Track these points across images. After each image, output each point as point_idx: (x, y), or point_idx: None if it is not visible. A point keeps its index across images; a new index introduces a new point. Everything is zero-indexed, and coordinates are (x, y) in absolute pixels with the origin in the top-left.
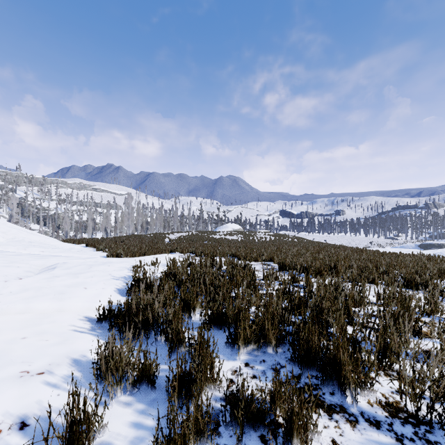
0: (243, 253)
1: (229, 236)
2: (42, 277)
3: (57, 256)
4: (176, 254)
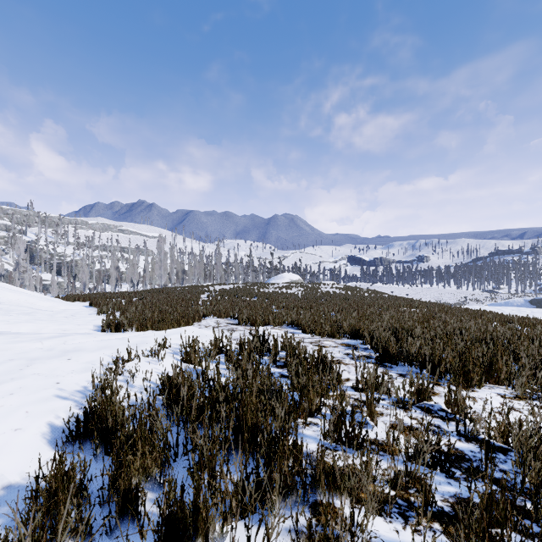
0: (309, 322)
1: (285, 289)
2: None
3: None
4: (211, 319)
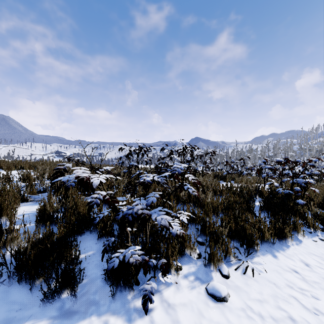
0: None
1: None
2: None
3: None
4: None
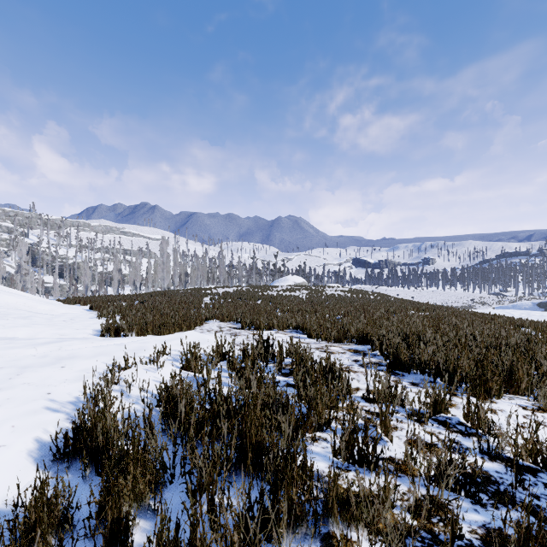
0: (314, 326)
1: (289, 292)
2: None
3: None
4: (214, 323)
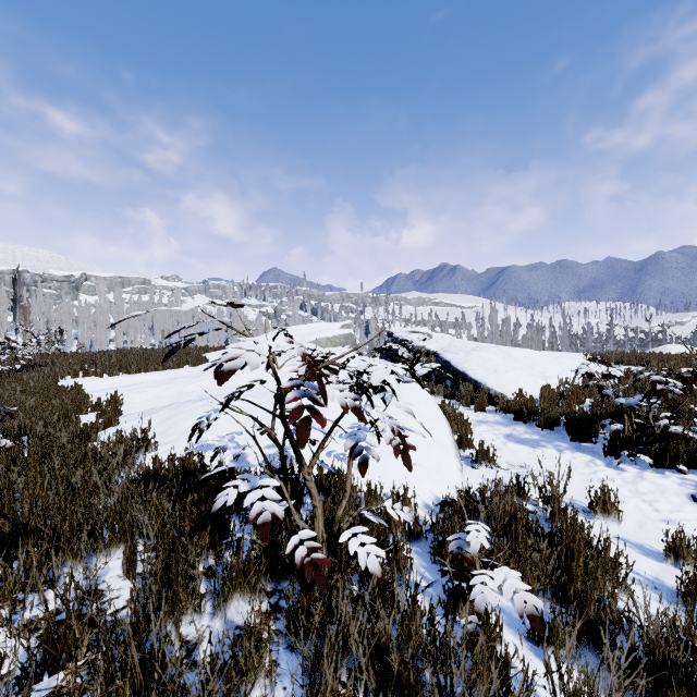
0: None
1: None
2: (547, 352)
3: None
4: None
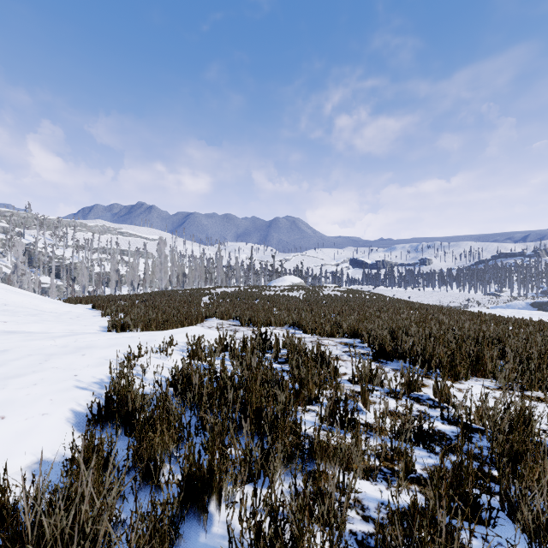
0: (309, 323)
1: (287, 292)
2: None
3: (11, 334)
4: (214, 320)
